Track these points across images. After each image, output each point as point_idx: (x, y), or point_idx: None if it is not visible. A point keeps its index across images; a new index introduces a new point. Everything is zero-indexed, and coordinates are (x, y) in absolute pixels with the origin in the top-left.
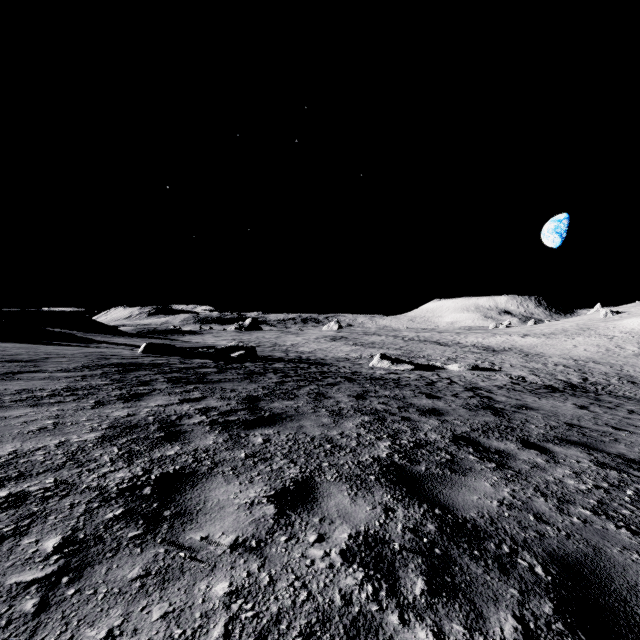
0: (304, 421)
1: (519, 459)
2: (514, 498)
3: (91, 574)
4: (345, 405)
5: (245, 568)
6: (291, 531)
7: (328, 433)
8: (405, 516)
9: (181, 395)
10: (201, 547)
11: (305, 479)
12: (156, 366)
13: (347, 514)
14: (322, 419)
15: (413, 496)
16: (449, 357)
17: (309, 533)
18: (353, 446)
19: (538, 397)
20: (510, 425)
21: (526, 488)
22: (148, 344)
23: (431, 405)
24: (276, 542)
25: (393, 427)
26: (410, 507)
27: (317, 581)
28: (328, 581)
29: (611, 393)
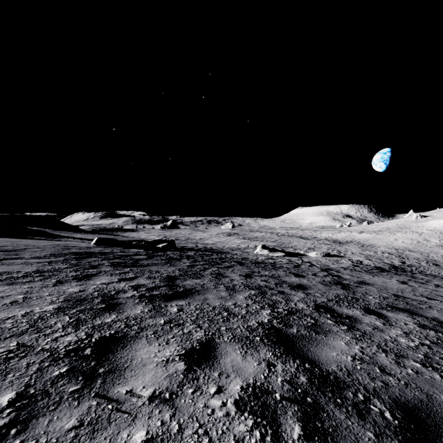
0: (208, 294)
1: (363, 322)
2: (363, 354)
3: (35, 426)
4: (237, 282)
5: (159, 418)
6: (196, 384)
7: (225, 304)
8: (283, 370)
9: (120, 275)
10: (126, 399)
11: (208, 340)
12: (103, 254)
13: (239, 369)
14: (221, 293)
15: (288, 353)
16: (309, 247)
17: (210, 386)
18: (243, 314)
19: (372, 275)
20: (355, 296)
21: (371, 346)
22: (98, 238)
23: (298, 282)
24: (185, 394)
25: (272, 299)
26: (287, 362)
27: (216, 428)
28: (225, 428)
29: (422, 272)
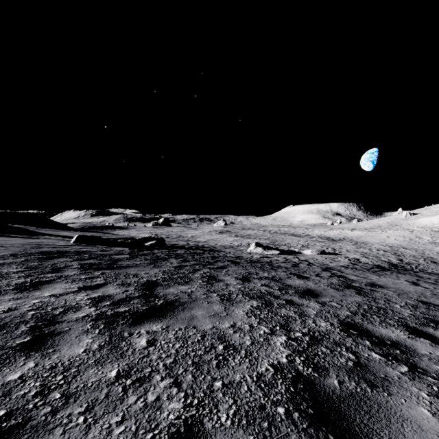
0: (196, 310)
1: (422, 355)
2: None
3: None
4: (234, 288)
5: None
6: None
7: (220, 326)
8: None
9: (83, 282)
10: None
11: (189, 426)
12: (78, 253)
13: None
14: (213, 306)
15: None
16: (303, 245)
17: None
18: (248, 345)
19: (377, 275)
20: (379, 305)
21: None
22: (79, 236)
23: (304, 286)
24: None
25: (282, 314)
26: None
27: None
28: None
29: (423, 270)
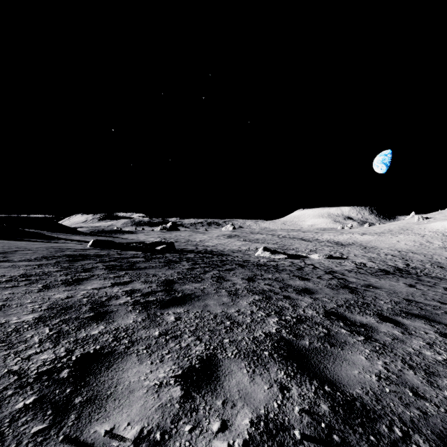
0: (208, 300)
1: (381, 332)
2: (388, 371)
3: None
4: (240, 286)
5: None
6: (195, 418)
7: (227, 311)
8: (299, 395)
9: (113, 279)
10: (104, 444)
11: (209, 356)
12: (99, 256)
13: (247, 395)
14: (222, 298)
15: (303, 372)
16: (311, 249)
17: (213, 420)
18: (248, 322)
19: (378, 278)
20: (365, 301)
21: (395, 360)
22: (95, 240)
23: (303, 285)
24: (180, 433)
25: (278, 305)
26: (302, 384)
27: None
28: None
29: (427, 275)
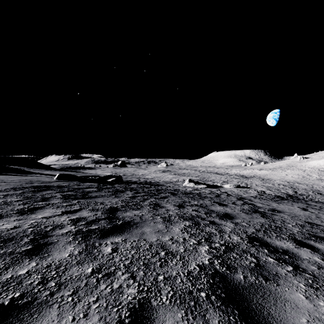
0: (145, 228)
1: (303, 259)
2: None
3: None
4: (172, 212)
5: None
6: None
7: (162, 239)
8: None
9: (65, 208)
10: None
11: (141, 304)
12: (60, 187)
13: None
14: (158, 225)
15: None
16: (224, 181)
17: None
18: (181, 252)
19: (277, 203)
20: (276, 225)
21: None
22: (60, 174)
23: (223, 211)
24: None
25: (206, 231)
26: None
27: None
28: None
29: (312, 200)
